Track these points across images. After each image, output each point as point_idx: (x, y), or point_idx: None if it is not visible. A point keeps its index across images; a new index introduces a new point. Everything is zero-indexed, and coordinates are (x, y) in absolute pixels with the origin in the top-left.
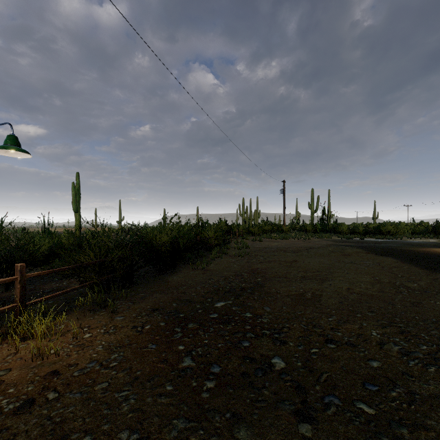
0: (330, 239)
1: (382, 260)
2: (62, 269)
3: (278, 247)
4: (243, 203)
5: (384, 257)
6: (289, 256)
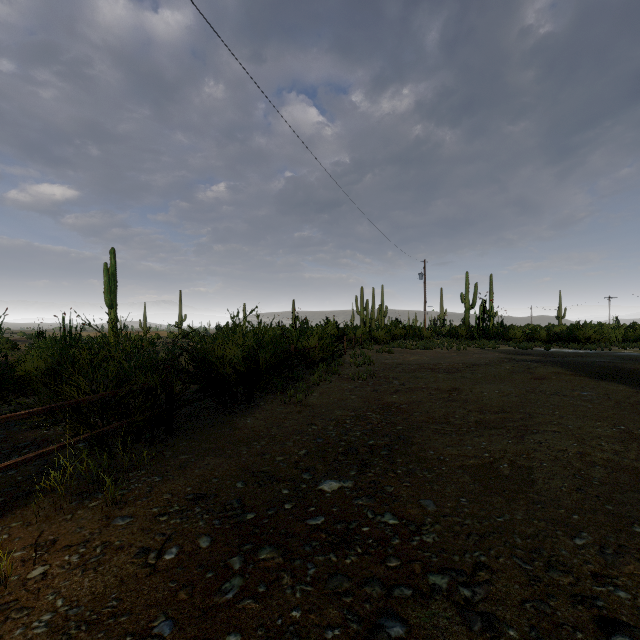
0: (497, 350)
1: (610, 390)
2: (14, 417)
3: (420, 362)
4: (361, 295)
5: (609, 383)
6: (442, 379)
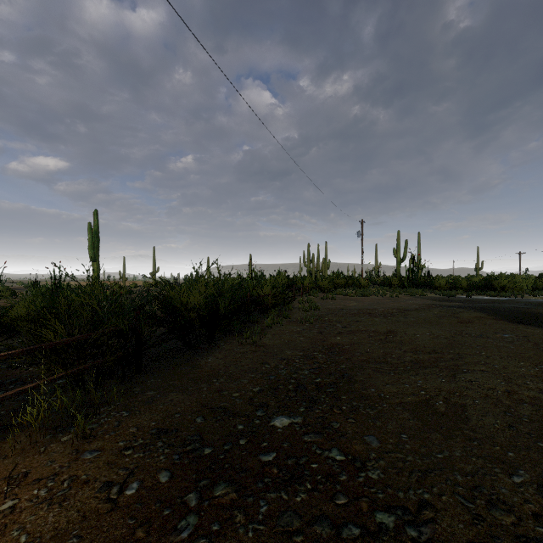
0: (425, 297)
1: (528, 332)
2: None
3: (359, 308)
4: (308, 250)
5: (527, 326)
6: (378, 322)
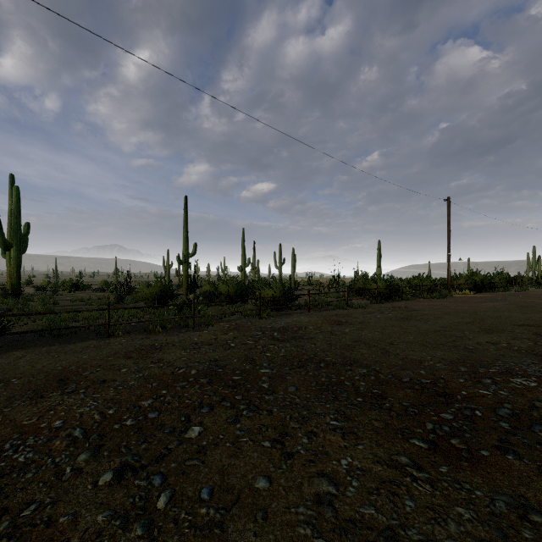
0: None
1: None
2: (459, 284)
3: None
4: (532, 252)
5: None
6: None
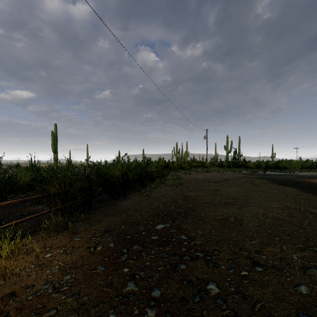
0: (241, 172)
1: (285, 189)
2: (31, 198)
3: (203, 178)
4: (176, 146)
5: (286, 187)
6: (212, 185)
